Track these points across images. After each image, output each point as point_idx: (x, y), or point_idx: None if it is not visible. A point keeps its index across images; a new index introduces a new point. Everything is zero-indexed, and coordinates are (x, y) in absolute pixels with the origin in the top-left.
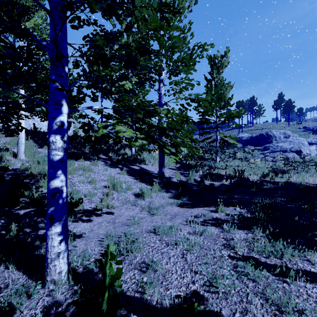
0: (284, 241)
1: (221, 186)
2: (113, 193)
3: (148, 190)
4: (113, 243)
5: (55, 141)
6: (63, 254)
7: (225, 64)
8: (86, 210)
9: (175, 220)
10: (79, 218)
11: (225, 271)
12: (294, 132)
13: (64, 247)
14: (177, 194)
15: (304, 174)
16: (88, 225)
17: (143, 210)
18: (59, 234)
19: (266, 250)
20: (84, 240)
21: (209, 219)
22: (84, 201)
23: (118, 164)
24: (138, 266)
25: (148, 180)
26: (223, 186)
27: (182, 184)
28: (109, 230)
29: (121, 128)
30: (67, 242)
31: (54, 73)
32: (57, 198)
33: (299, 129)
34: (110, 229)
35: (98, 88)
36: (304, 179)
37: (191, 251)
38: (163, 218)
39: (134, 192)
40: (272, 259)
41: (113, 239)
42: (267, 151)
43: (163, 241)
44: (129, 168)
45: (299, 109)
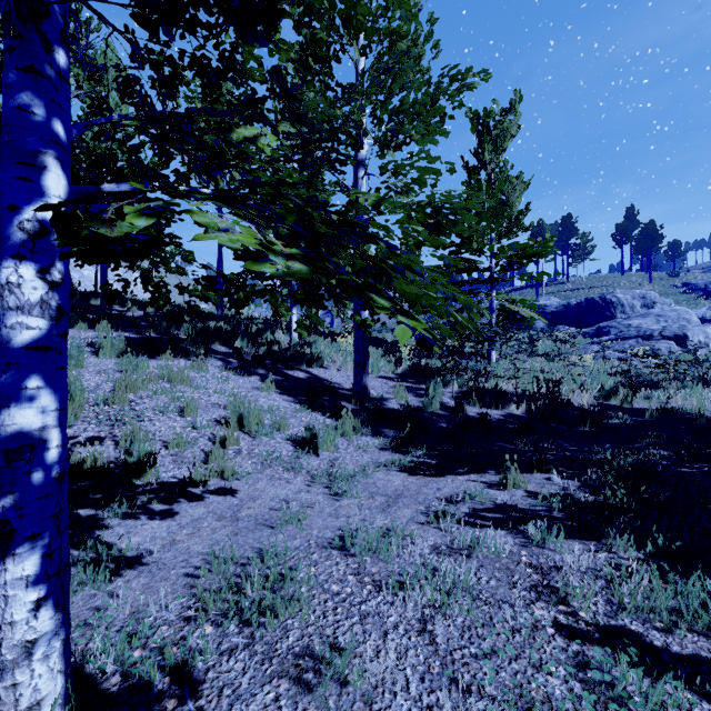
0: (699, 575)
1: (507, 421)
2: (239, 438)
3: (327, 432)
4: (222, 589)
5: (16, 282)
6: (45, 645)
7: (510, 131)
8: (165, 485)
9: (396, 511)
10: (143, 507)
11: (554, 681)
12: (664, 295)
13: (51, 623)
14: (400, 440)
15: (703, 389)
16: (164, 526)
17: (314, 482)
18: (32, 581)
19: (664, 608)
20: (145, 576)
21: (486, 508)
22: (162, 461)
23: (257, 366)
24: (291, 666)
25: (328, 404)
26: (510, 421)
27: (410, 414)
28: (219, 542)
29: (214, 220)
30: (62, 604)
31: (15, 63)
32: (24, 468)
33: (674, 288)
34: (223, 539)
35: (179, 143)
36: (703, 401)
37: (447, 611)
38: (366, 505)
39: (293, 435)
40: (684, 638)
41: (227, 573)
42: (605, 338)
43: (366, 576)
44: (283, 376)
45: (673, 243)
